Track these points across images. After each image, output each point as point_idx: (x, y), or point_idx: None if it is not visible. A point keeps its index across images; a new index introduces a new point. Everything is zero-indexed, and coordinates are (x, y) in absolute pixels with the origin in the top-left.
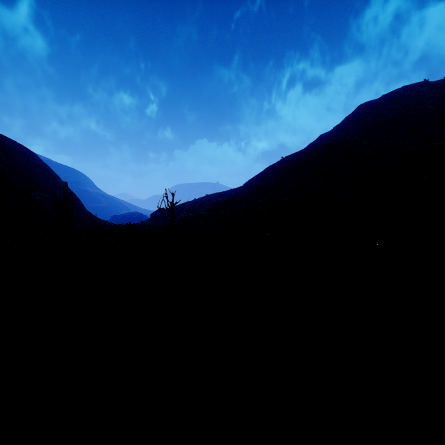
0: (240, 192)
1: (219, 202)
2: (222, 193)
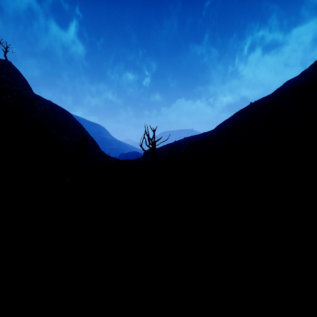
0: (213, 133)
1: (195, 142)
2: (196, 136)
